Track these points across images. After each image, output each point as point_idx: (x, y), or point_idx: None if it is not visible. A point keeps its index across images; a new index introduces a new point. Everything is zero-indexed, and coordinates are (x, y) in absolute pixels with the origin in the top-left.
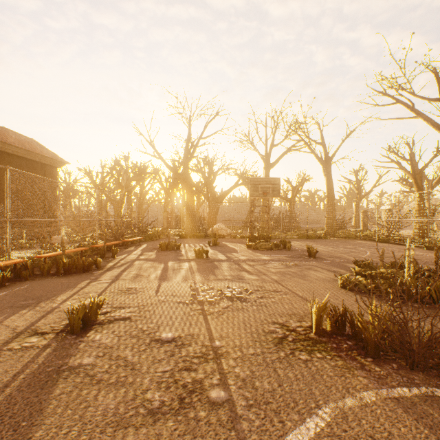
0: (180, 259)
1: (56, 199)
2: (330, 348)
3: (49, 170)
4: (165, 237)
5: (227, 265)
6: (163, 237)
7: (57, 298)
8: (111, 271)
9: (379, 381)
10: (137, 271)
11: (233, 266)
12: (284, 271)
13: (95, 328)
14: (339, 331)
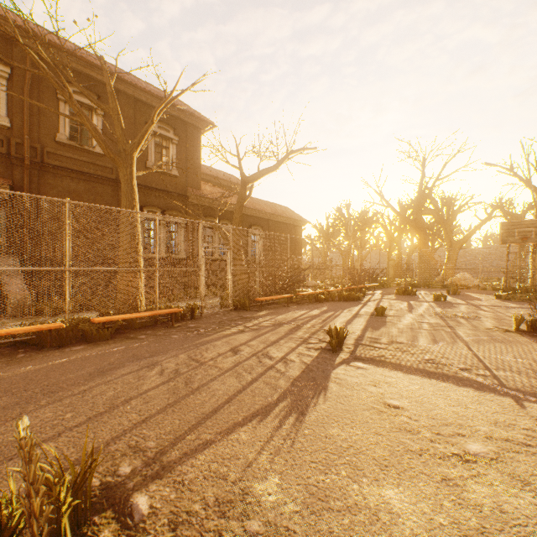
0: (419, 300)
1: (300, 252)
2: (518, 333)
3: (297, 229)
4: (394, 286)
5: (465, 306)
6: (392, 286)
7: (354, 308)
8: (370, 302)
9: (534, 339)
10: (388, 303)
11: (471, 307)
12: (525, 313)
13: (386, 316)
14: (534, 331)
